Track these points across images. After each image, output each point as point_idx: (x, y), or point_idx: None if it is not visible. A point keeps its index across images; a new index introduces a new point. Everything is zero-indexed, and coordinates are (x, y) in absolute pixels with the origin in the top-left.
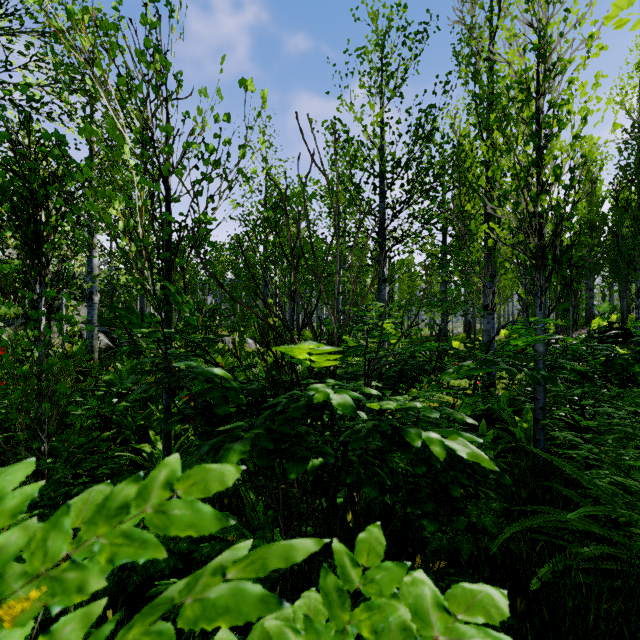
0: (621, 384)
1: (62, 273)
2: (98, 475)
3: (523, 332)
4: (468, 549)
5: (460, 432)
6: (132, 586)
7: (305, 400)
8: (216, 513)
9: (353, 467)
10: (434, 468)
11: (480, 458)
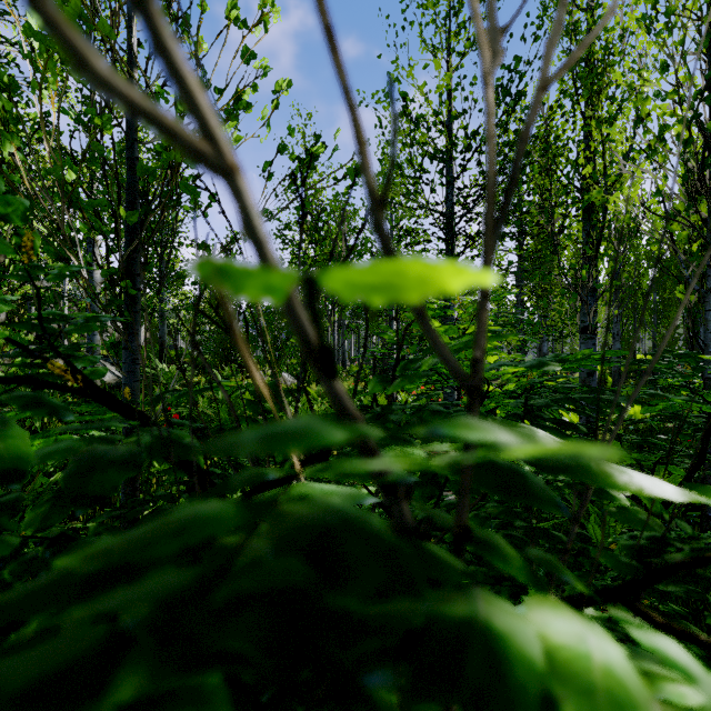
0: None
1: (6, 269)
2: None
3: None
4: None
5: None
6: None
7: None
8: None
9: None
10: None
11: None
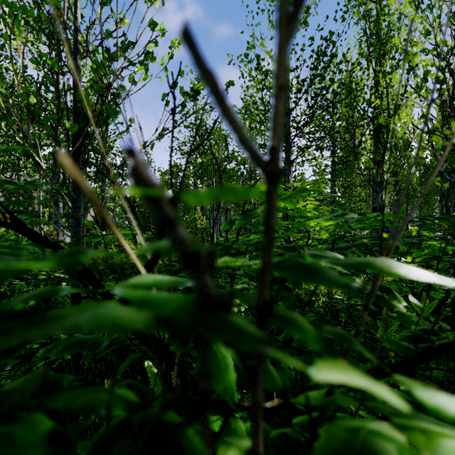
0: None
1: None
2: None
3: None
4: None
5: None
6: None
7: None
8: None
9: None
10: None
11: None
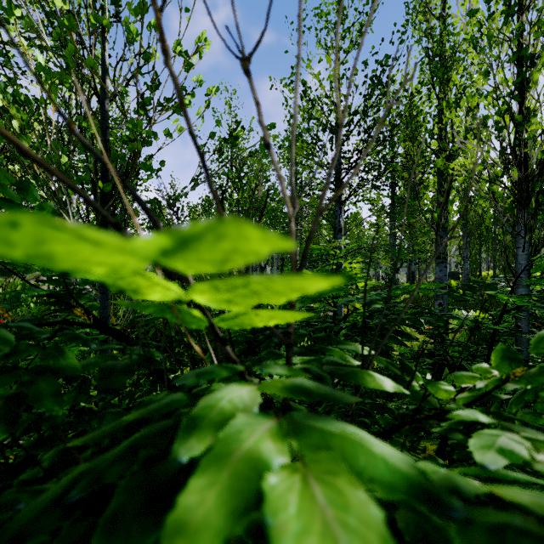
0: None
1: None
2: None
3: None
4: None
5: None
6: None
7: None
8: None
9: None
10: None
11: None
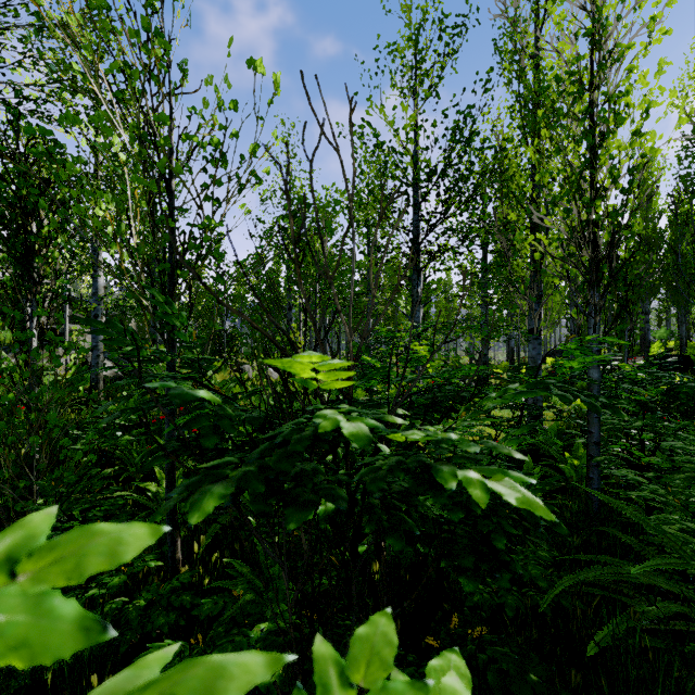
0: (685, 416)
1: (56, 291)
2: (92, 518)
3: (577, 354)
4: (513, 605)
5: (506, 470)
6: (125, 647)
7: (311, 430)
8: (81, 617)
9: (374, 513)
10: (473, 513)
11: (533, 505)
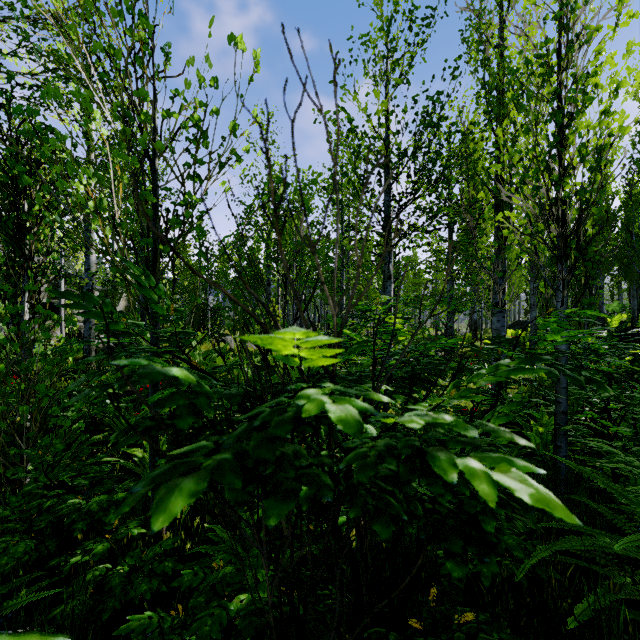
0: None
1: (47, 266)
2: (78, 484)
3: (554, 327)
4: (488, 574)
5: (510, 459)
6: (107, 614)
7: (293, 411)
8: None
9: (358, 495)
10: (459, 493)
11: (550, 503)
